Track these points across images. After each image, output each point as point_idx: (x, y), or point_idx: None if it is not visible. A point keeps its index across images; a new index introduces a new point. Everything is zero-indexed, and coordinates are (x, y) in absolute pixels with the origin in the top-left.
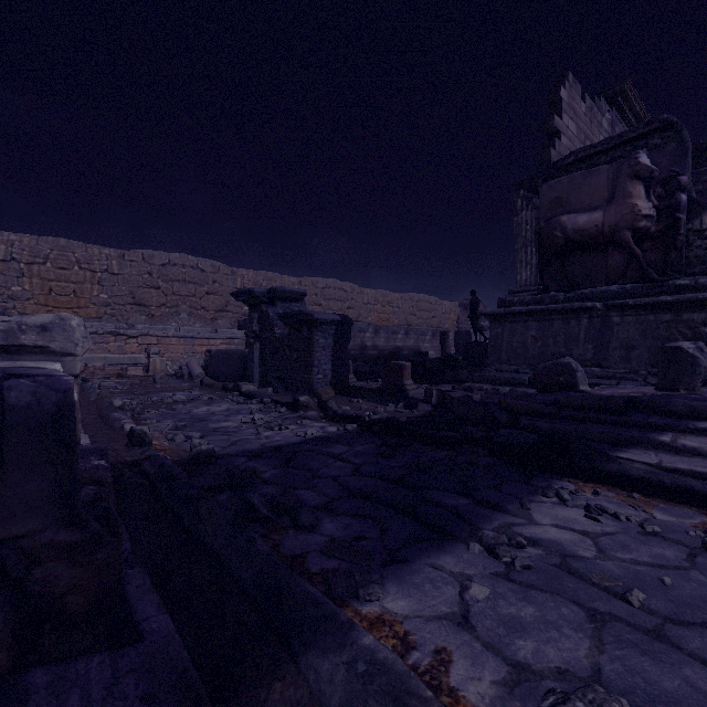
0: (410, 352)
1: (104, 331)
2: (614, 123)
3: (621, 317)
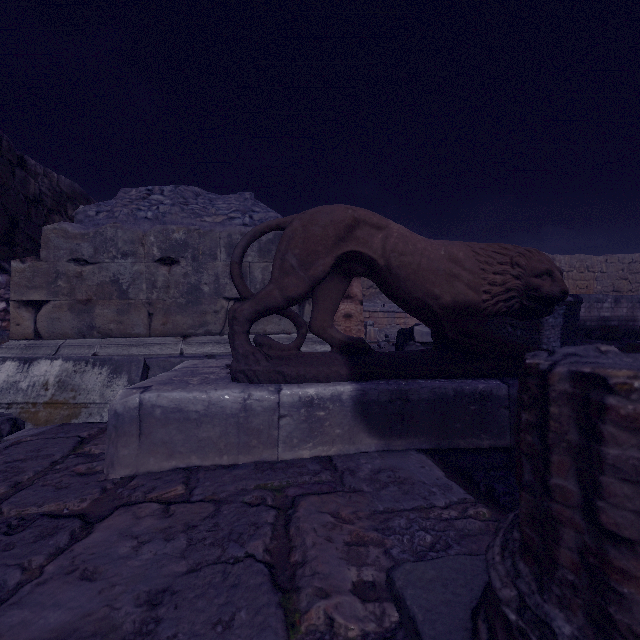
0: (621, 323)
1: None
2: None
3: None
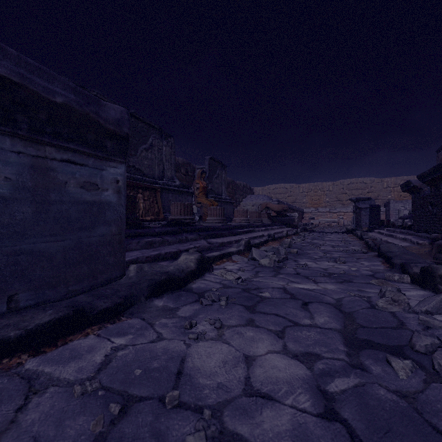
0: None
1: (326, 211)
2: None
3: None
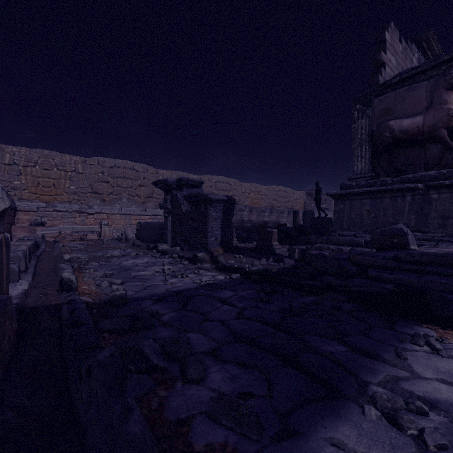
0: (273, 225)
1: (72, 210)
2: (421, 61)
3: (438, 194)
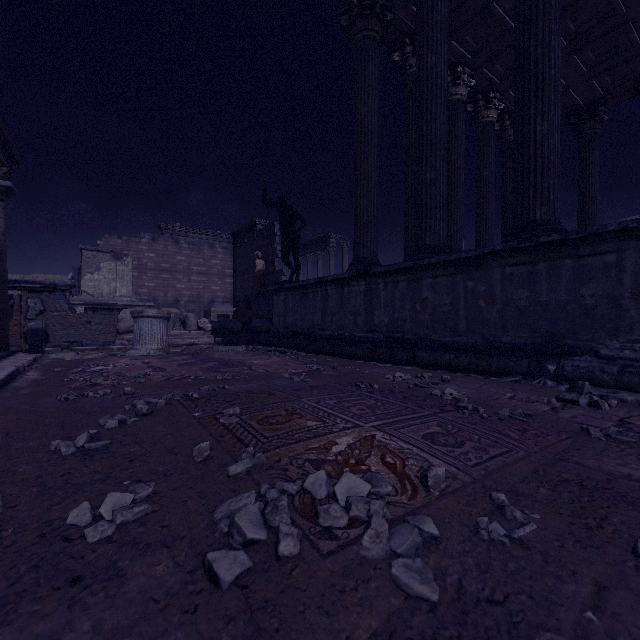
0: None
1: None
2: (157, 237)
3: None
